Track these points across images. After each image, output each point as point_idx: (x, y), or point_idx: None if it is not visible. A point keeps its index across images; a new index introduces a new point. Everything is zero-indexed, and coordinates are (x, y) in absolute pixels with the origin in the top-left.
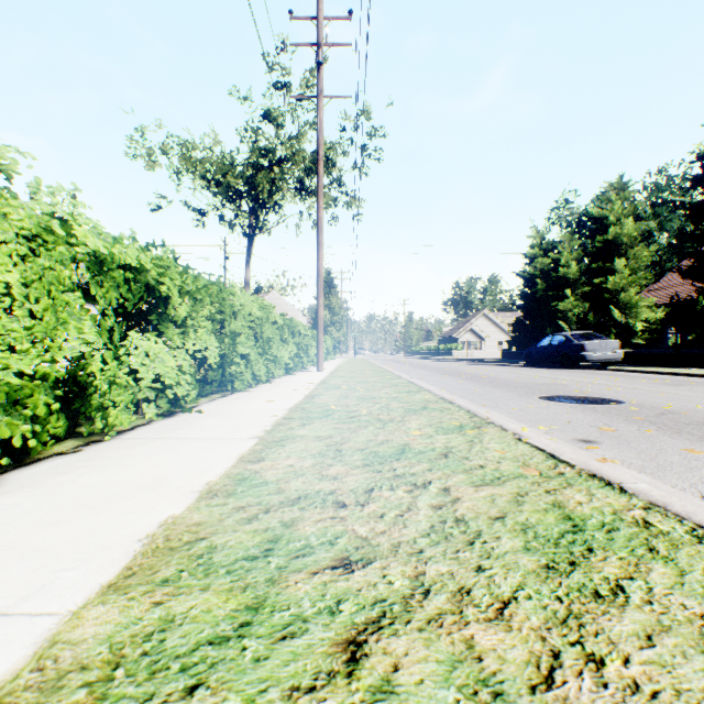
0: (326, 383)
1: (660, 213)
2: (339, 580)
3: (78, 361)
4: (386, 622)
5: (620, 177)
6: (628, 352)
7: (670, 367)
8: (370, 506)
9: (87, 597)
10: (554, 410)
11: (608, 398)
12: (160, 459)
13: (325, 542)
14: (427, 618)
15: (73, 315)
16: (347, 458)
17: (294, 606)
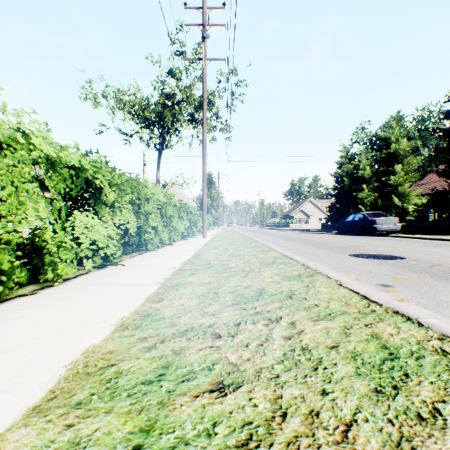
0: (208, 245)
1: (424, 135)
2: (215, 403)
3: (35, 231)
4: (253, 445)
5: (398, 112)
6: (404, 225)
7: (431, 235)
8: (238, 337)
9: (14, 419)
10: (360, 264)
11: (395, 255)
12: (90, 299)
13: (204, 368)
14: (286, 441)
15: (30, 199)
16: (221, 298)
17: (178, 429)
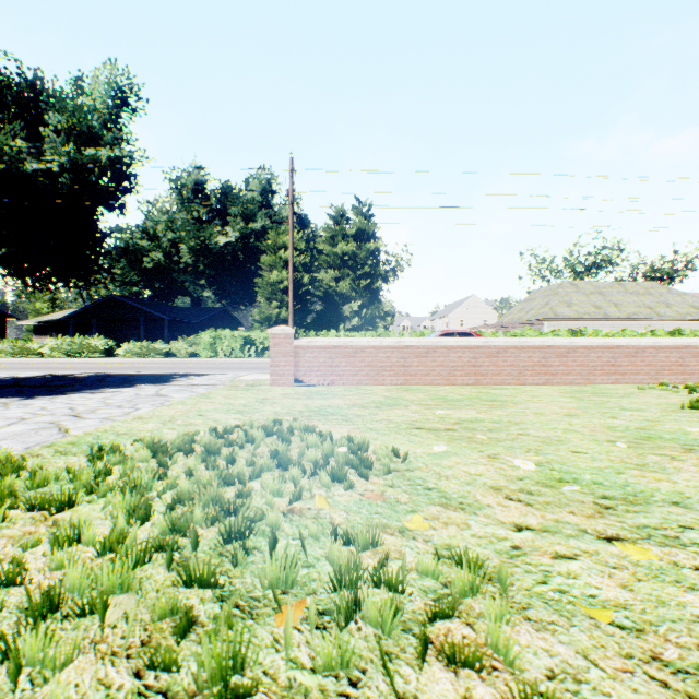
0: None
1: None
2: None
3: None
4: None
5: None
6: None
7: None
8: None
9: None
10: None
11: None
12: None
13: None
14: None
15: None
16: None
17: None
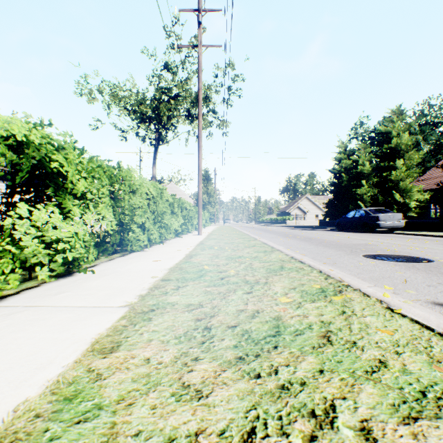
0: (203, 244)
1: (424, 130)
2: None
3: None
4: None
5: (399, 106)
6: (406, 221)
7: (437, 232)
8: None
9: None
10: (384, 268)
11: (417, 257)
12: (0, 344)
13: None
14: None
15: None
16: (216, 343)
17: None
